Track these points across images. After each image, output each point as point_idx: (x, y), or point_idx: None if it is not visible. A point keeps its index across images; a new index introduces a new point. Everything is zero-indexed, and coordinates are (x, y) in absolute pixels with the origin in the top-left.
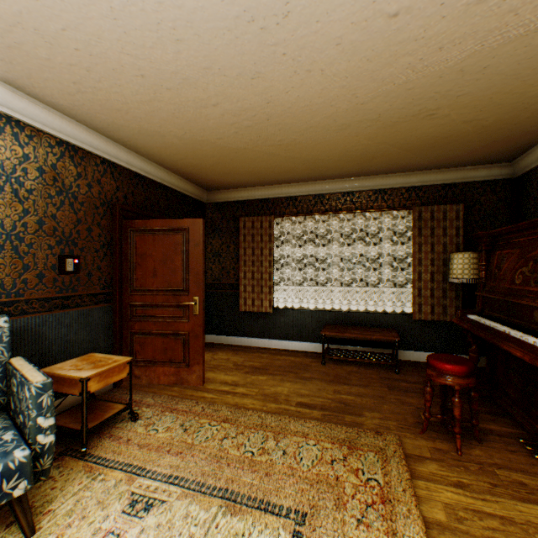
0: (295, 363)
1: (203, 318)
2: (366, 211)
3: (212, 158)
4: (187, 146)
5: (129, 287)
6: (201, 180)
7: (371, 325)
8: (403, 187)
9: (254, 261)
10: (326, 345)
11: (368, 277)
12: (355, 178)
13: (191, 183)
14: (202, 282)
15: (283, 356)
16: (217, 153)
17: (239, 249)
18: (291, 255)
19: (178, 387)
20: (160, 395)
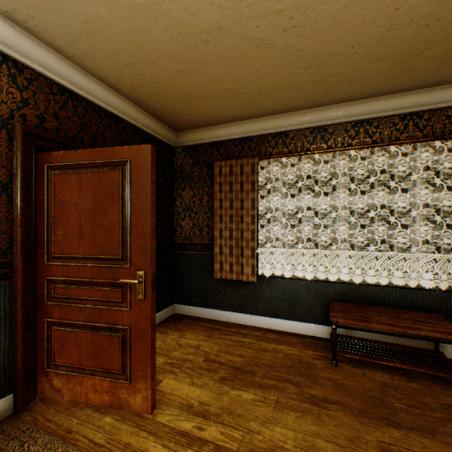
0: (291, 360)
1: (153, 304)
2: (391, 144)
3: (170, 59)
4: (125, 27)
5: (45, 254)
6: (164, 111)
7: (398, 305)
8: (450, 105)
9: (232, 216)
10: (329, 327)
11: (385, 237)
12: (374, 99)
13: (152, 118)
14: (150, 246)
15: (272, 344)
16: (176, 45)
17: (214, 201)
18: (279, 208)
19: (111, 418)
20: (70, 446)
